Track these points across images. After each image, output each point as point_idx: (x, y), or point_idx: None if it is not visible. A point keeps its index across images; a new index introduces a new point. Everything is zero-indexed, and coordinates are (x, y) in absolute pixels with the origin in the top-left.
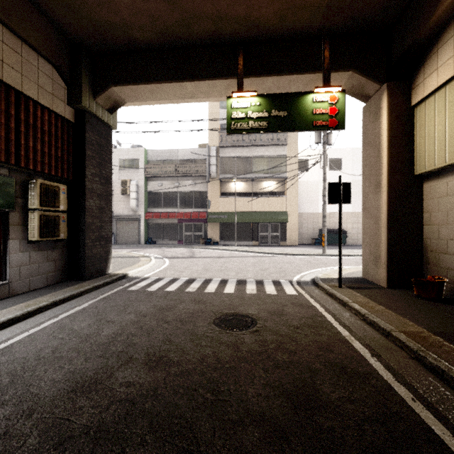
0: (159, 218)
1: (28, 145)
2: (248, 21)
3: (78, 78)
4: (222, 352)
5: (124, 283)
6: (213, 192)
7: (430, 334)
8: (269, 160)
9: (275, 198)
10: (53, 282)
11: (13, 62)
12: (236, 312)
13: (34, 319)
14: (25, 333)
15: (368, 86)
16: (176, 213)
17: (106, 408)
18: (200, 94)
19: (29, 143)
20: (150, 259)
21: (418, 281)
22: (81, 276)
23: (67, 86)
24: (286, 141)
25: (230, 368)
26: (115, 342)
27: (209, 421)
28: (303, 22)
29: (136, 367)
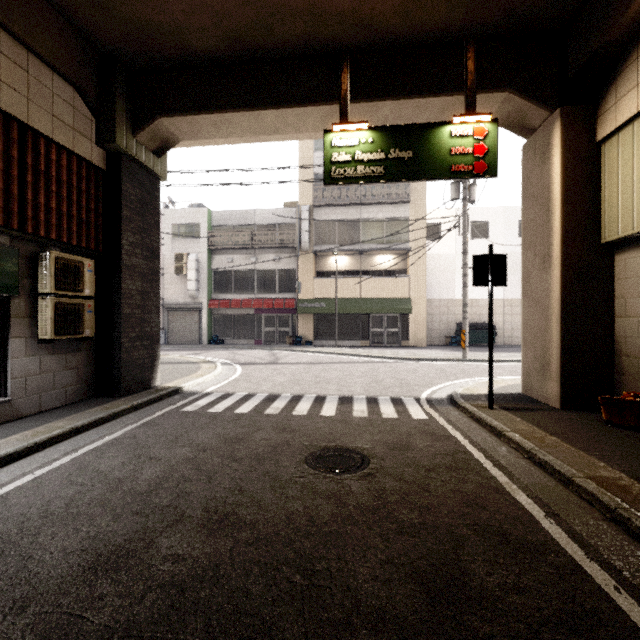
0: (228, 308)
1: (37, 201)
2: (356, 19)
3: (110, 105)
4: (318, 507)
5: (177, 401)
6: (304, 271)
7: (632, 482)
8: (385, 225)
9: (393, 279)
10: (75, 399)
11: (16, 82)
12: (339, 445)
13: (43, 454)
14: (28, 475)
15: (532, 114)
16: (252, 301)
17: (141, 598)
18: (286, 128)
19: (39, 199)
20: (214, 365)
21: (608, 401)
22: (116, 390)
23: (95, 118)
24: (410, 197)
25: (331, 533)
26: (159, 491)
27: (298, 622)
28: (436, 20)
29: (189, 531)
